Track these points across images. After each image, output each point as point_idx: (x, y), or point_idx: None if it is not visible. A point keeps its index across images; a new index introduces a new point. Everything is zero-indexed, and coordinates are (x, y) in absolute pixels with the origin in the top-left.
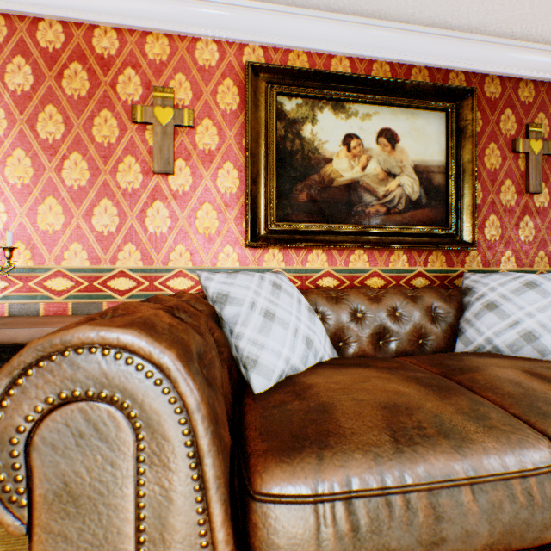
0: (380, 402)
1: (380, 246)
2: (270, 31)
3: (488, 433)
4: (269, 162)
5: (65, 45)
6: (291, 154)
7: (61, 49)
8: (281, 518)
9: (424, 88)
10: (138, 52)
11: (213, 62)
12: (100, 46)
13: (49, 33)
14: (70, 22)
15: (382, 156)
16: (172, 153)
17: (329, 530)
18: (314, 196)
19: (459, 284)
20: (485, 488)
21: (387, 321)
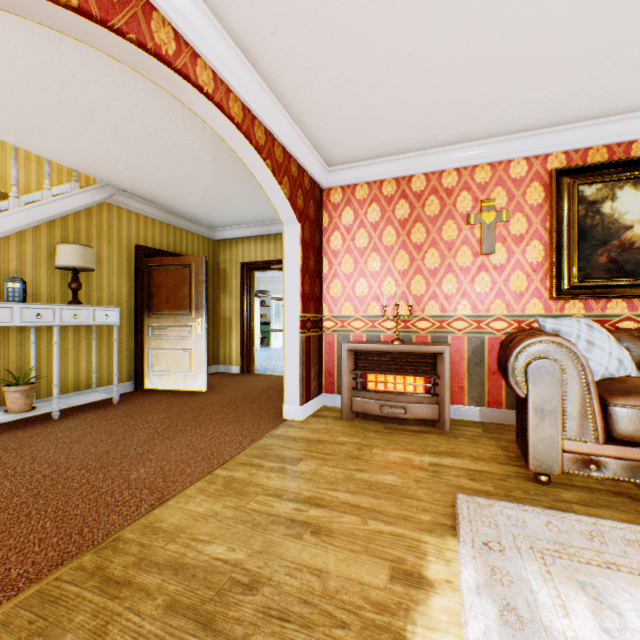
0: None
1: None
2: (571, 141)
3: None
4: (571, 237)
5: (426, 187)
6: (590, 228)
7: (423, 190)
8: (622, 413)
9: None
10: (469, 180)
11: (522, 173)
12: (445, 183)
13: (417, 182)
14: (428, 173)
15: None
16: (493, 241)
17: None
18: (613, 257)
19: None
20: None
21: None
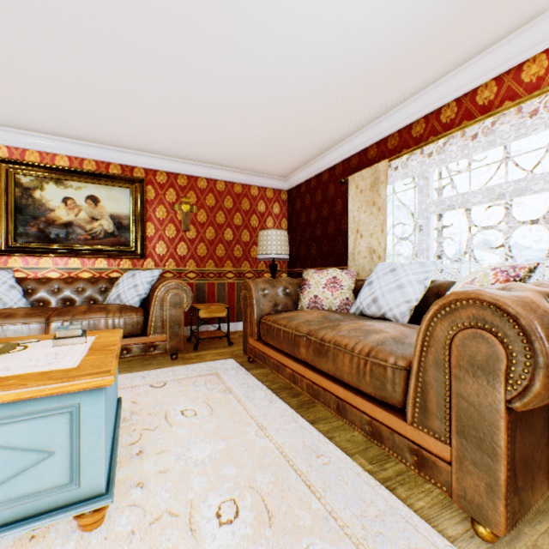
0: None
1: (85, 256)
2: (11, 140)
3: (25, 316)
4: (10, 210)
5: None
6: (27, 206)
7: None
8: None
9: (115, 176)
10: None
11: None
12: None
13: None
14: None
15: (90, 209)
16: None
17: None
18: (44, 229)
19: None
20: (9, 327)
21: (72, 293)
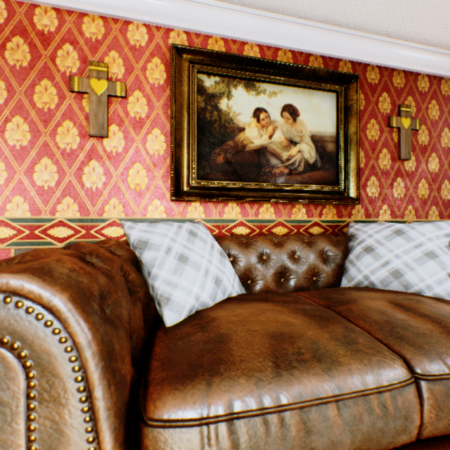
0: (269, 332)
1: (284, 201)
2: (192, 19)
3: (354, 356)
4: (191, 129)
5: (8, 20)
6: (210, 123)
7: (4, 24)
8: (170, 441)
9: (319, 72)
10: (75, 30)
11: (143, 42)
12: (40, 24)
13: None
14: (12, 1)
15: (286, 127)
16: (106, 119)
17: (212, 449)
18: (230, 159)
19: (347, 232)
20: (348, 404)
21: (288, 262)
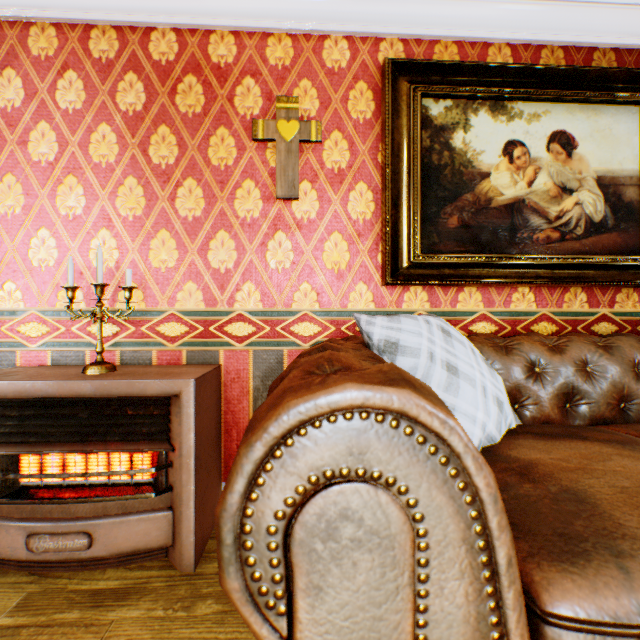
0: None
1: (555, 282)
2: (413, 19)
3: None
4: (412, 180)
5: (179, 55)
6: (438, 169)
7: (174, 61)
8: None
9: (613, 75)
10: (257, 57)
11: (343, 63)
12: (216, 54)
13: (162, 43)
14: (183, 29)
15: (554, 166)
16: (297, 174)
17: None
18: (467, 221)
19: None
20: None
21: (577, 378)
